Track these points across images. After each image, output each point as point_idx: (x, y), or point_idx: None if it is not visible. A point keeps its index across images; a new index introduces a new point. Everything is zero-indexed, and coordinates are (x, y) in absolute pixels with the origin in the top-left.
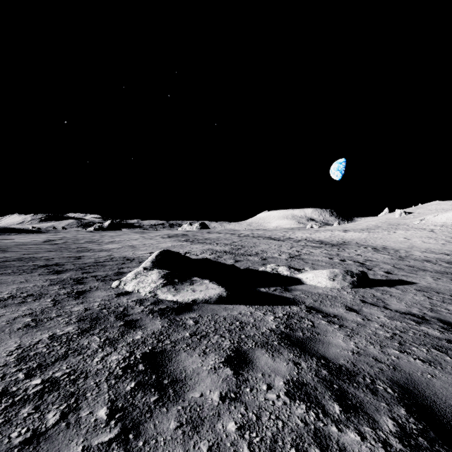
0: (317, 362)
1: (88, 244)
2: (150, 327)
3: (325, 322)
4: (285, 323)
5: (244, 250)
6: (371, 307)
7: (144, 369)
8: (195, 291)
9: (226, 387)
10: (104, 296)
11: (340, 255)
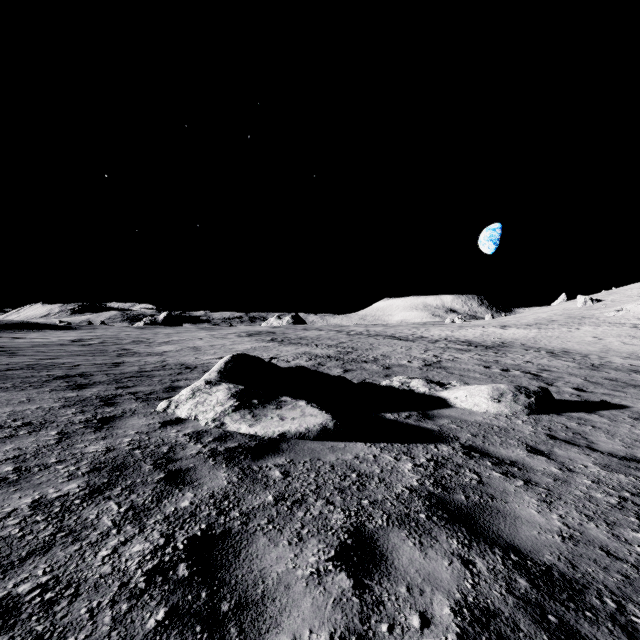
0: (504, 559)
1: (134, 345)
2: (207, 483)
3: (499, 474)
4: (433, 477)
5: (357, 354)
6: (568, 447)
7: (187, 574)
8: (284, 419)
9: (341, 621)
10: (141, 426)
11: (500, 362)
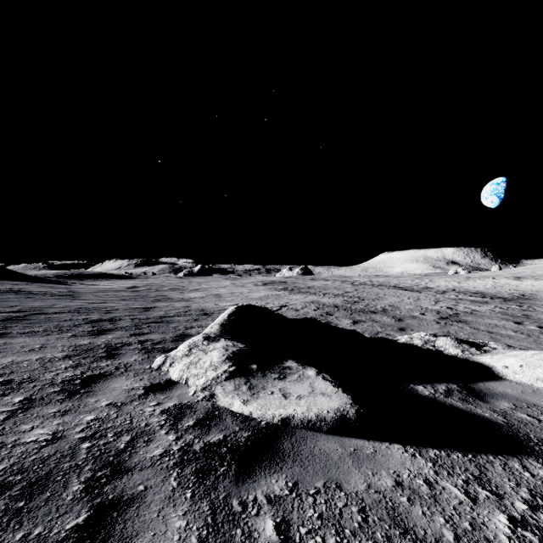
0: None
1: (170, 292)
2: None
3: None
4: None
5: (364, 304)
6: None
7: None
8: (287, 396)
9: None
10: (121, 392)
11: (531, 317)
